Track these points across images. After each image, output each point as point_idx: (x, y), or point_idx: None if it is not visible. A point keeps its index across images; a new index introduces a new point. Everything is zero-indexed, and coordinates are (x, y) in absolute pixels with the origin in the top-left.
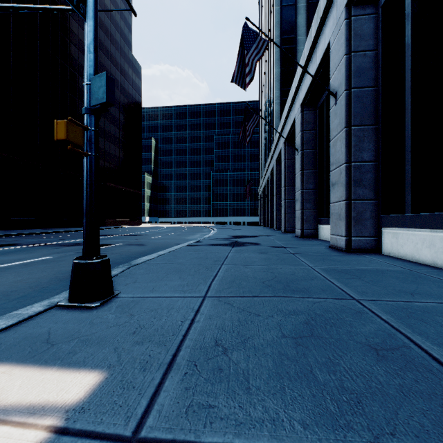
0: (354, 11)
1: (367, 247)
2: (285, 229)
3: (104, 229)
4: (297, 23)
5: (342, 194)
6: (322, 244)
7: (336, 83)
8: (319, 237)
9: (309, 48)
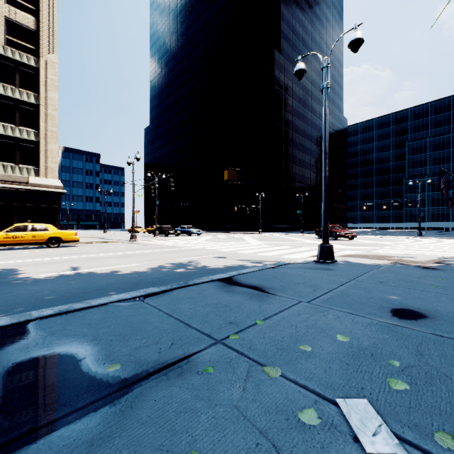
0: None
1: None
2: None
3: None
4: None
5: None
6: None
7: None
8: None
9: None
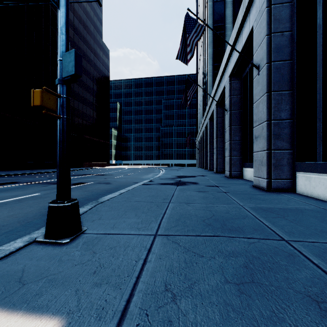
0: (273, 0)
1: (284, 187)
2: (217, 170)
3: (82, 170)
4: (225, 15)
5: (264, 145)
6: (247, 184)
7: (259, 58)
8: (243, 177)
9: (236, 32)
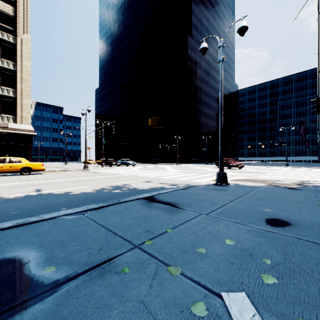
0: None
1: None
2: None
3: None
4: None
5: None
6: None
7: None
8: None
9: None
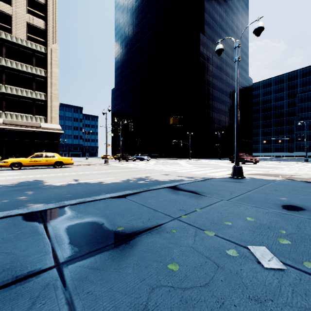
0: None
1: None
2: None
3: None
4: None
5: None
6: None
7: None
8: None
9: None
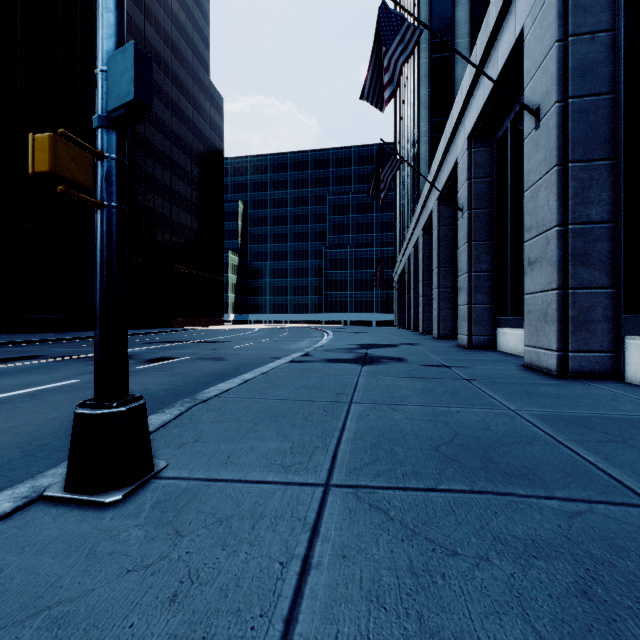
0: None
1: (598, 369)
2: (439, 333)
3: (170, 332)
4: (455, 19)
5: (550, 279)
6: (509, 361)
7: (538, 92)
8: (498, 347)
9: (485, 44)
